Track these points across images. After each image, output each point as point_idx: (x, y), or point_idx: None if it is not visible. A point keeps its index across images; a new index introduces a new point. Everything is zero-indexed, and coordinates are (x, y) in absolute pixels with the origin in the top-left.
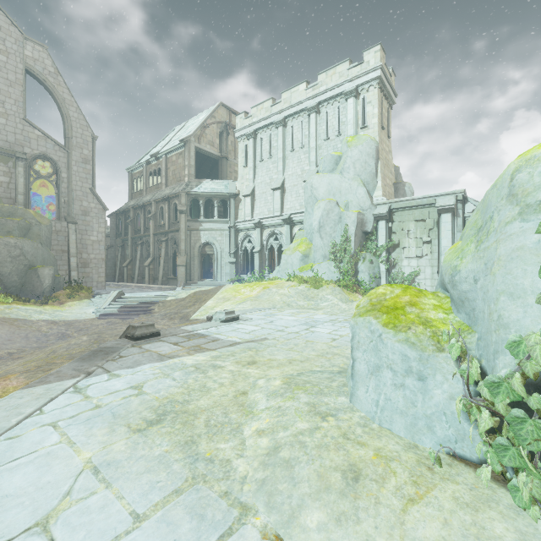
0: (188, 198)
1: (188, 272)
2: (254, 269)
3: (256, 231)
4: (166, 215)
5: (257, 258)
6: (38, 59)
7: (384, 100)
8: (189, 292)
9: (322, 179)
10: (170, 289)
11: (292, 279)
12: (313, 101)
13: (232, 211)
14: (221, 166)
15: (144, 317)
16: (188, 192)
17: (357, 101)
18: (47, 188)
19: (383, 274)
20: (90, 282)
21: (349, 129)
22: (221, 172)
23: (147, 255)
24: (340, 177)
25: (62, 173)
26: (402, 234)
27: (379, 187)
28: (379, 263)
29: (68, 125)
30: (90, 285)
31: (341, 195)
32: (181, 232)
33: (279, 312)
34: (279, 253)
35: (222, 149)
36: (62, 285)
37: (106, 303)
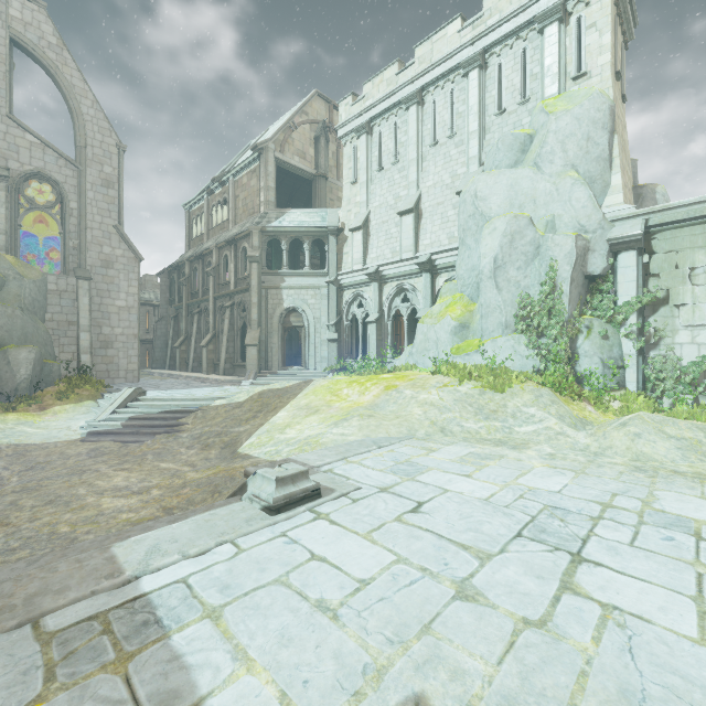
0: (263, 237)
1: (262, 356)
2: (368, 350)
3: (371, 286)
4: (232, 266)
5: (373, 332)
6: (31, 23)
7: (617, 24)
8: (252, 392)
9: (496, 180)
10: (233, 383)
11: (445, 370)
12: (473, 47)
13: (333, 257)
14: (316, 189)
15: (162, 440)
16: (262, 228)
17: (564, 29)
18: (55, 227)
19: (630, 360)
20: (114, 371)
21: (548, 85)
22: (316, 198)
23: (207, 330)
24: (533, 171)
25: (70, 202)
26: (676, 277)
27: (617, 186)
28: (619, 337)
29: (79, 127)
30: (114, 375)
31: (536, 206)
32: (251, 292)
33: (427, 454)
34: (409, 324)
35: (318, 163)
36: (58, 376)
37: (108, 409)
